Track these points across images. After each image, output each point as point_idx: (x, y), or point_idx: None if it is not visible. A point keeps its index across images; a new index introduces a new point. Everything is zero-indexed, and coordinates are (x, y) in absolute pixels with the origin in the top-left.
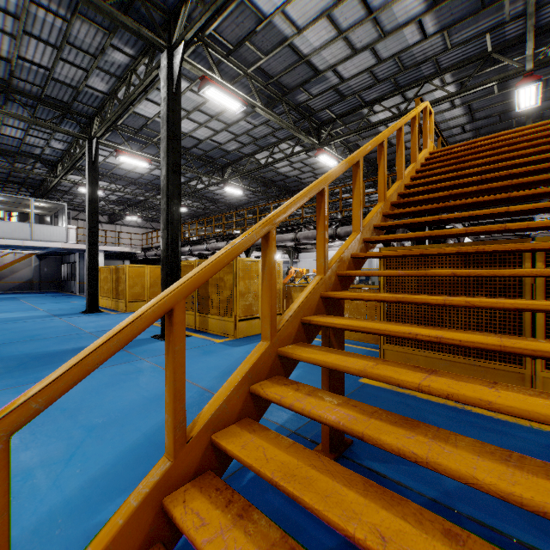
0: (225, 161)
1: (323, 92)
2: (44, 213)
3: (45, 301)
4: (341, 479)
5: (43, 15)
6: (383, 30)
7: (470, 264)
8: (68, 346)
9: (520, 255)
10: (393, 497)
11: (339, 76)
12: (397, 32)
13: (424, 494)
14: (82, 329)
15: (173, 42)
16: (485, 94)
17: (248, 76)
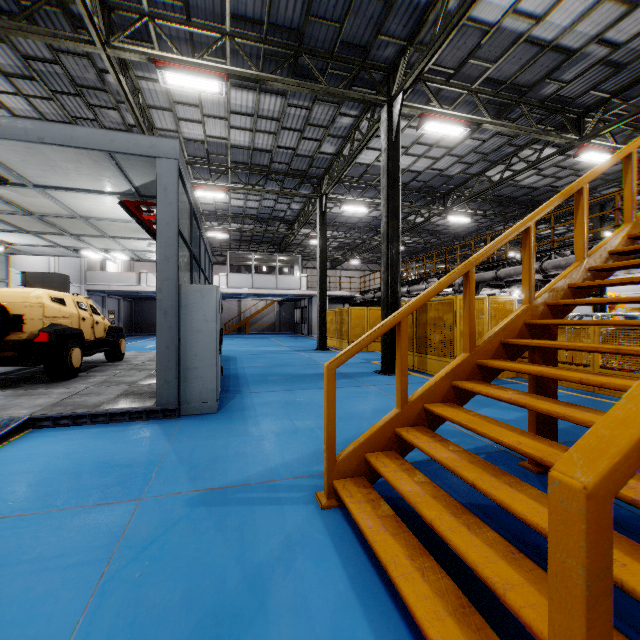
0: (448, 187)
1: (583, 72)
2: (283, 265)
3: (286, 340)
4: (506, 428)
5: (294, 111)
6: None
7: None
8: (312, 372)
9: None
10: (540, 438)
11: (609, 44)
12: None
13: (635, 513)
14: (318, 361)
15: (392, 94)
16: None
17: (473, 93)
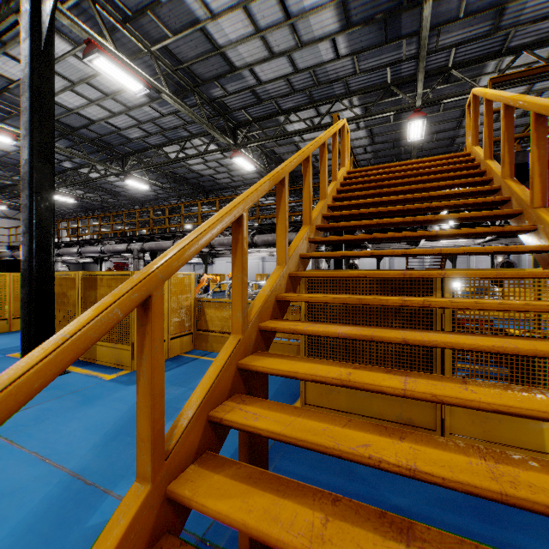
0: (126, 149)
1: (239, 91)
2: None
3: None
4: None
5: None
6: (300, 39)
7: (389, 292)
8: None
9: (431, 284)
10: None
11: (257, 77)
12: (313, 44)
13: None
14: None
15: None
16: (384, 121)
17: (153, 55)
